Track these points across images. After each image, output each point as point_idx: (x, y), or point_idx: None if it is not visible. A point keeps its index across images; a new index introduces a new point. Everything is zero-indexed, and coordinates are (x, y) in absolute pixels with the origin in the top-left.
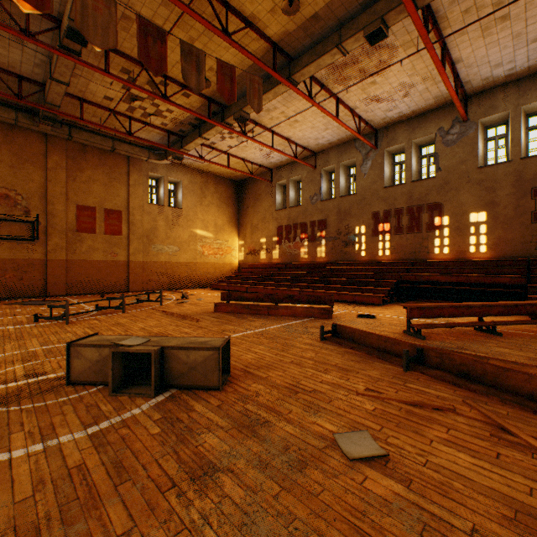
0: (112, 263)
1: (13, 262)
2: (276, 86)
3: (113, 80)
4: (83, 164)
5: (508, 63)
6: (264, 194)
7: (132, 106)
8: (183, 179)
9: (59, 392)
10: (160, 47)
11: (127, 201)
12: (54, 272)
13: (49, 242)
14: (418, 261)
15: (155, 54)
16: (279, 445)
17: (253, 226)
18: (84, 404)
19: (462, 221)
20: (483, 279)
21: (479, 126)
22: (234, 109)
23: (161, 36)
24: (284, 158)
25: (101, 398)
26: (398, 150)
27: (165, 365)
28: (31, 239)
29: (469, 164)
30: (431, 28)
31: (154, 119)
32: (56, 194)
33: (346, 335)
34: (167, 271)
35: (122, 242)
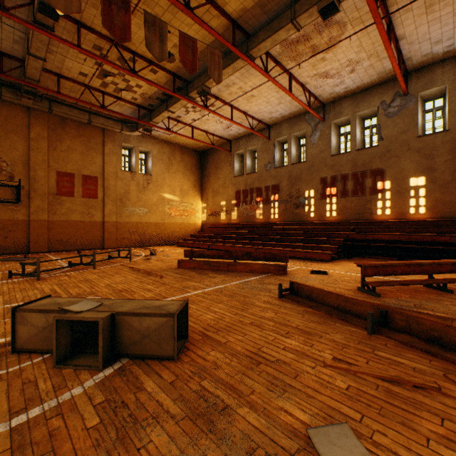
0: (89, 223)
1: None
2: (235, 61)
3: (86, 56)
4: (63, 134)
5: (447, 40)
6: (224, 162)
7: (105, 81)
8: (152, 149)
9: (0, 362)
10: (124, 16)
11: (102, 168)
12: (36, 231)
13: (31, 205)
14: (362, 221)
15: (119, 23)
16: (241, 447)
17: (215, 190)
18: (21, 379)
19: (403, 185)
20: (424, 238)
21: (418, 99)
22: (197, 84)
23: (125, 5)
24: (242, 130)
25: (43, 371)
26: (343, 122)
27: (116, 332)
28: (15, 202)
29: (409, 133)
30: (380, 4)
31: (125, 94)
32: (38, 161)
33: (303, 293)
34: (138, 230)
35: (97, 205)
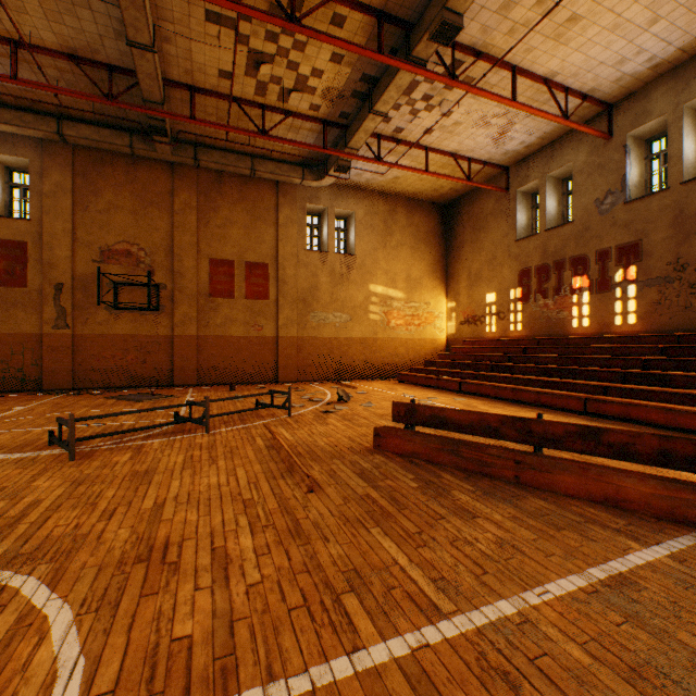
0: (256, 339)
1: (135, 339)
2: None
3: (219, 27)
4: (218, 200)
5: None
6: (492, 215)
7: (259, 80)
8: (356, 209)
9: None
10: None
11: (275, 249)
12: (182, 352)
13: (175, 312)
14: None
15: None
16: None
17: (472, 274)
18: None
19: None
20: None
21: None
22: (429, 16)
23: None
24: (535, 135)
25: None
26: None
27: None
28: (154, 308)
29: None
30: None
31: (298, 101)
32: (184, 245)
33: None
34: (332, 352)
35: (268, 310)
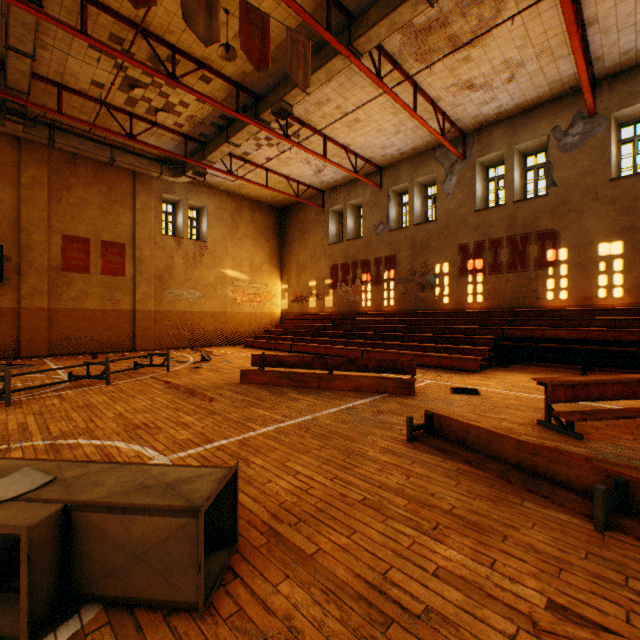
0: (112, 312)
1: None
2: (330, 60)
3: (100, 54)
4: (71, 180)
5: None
6: (314, 223)
7: (131, 96)
8: (208, 203)
9: None
10: None
11: (132, 231)
12: (31, 325)
13: (22, 285)
14: (524, 310)
15: None
16: None
17: (300, 265)
18: None
19: (587, 255)
20: (626, 336)
21: (612, 122)
22: (272, 99)
23: None
24: (340, 175)
25: None
26: (493, 161)
27: (74, 548)
28: None
29: (597, 175)
30: None
31: (164, 117)
32: (33, 219)
33: (451, 433)
34: (187, 323)
35: (125, 286)
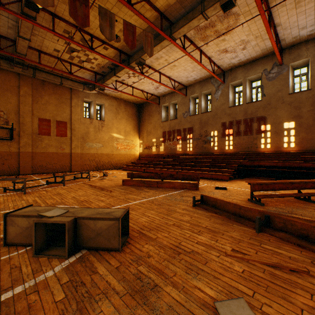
0: (61, 154)
1: None
2: (162, 41)
3: (59, 38)
4: (42, 92)
5: (310, 26)
6: (155, 112)
7: (71, 55)
8: (105, 102)
9: None
10: (85, 9)
11: (70, 116)
12: (24, 159)
13: (21, 141)
14: (250, 153)
15: (81, 13)
16: None
17: (148, 131)
18: (10, 265)
19: (279, 128)
20: (294, 164)
21: (290, 68)
22: (136, 57)
23: (85, 1)
24: (167, 89)
25: (26, 259)
26: (237, 84)
27: (78, 231)
28: (9, 139)
29: (283, 91)
30: (263, 1)
31: (86, 64)
32: (25, 111)
33: (210, 203)
34: (95, 159)
35: (67, 141)
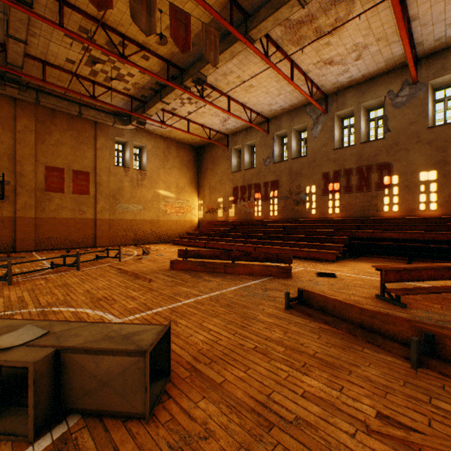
0: (80, 220)
1: None
2: (232, 45)
3: (72, 40)
4: (52, 127)
5: None
6: (221, 158)
7: (94, 69)
8: (147, 143)
9: None
10: None
11: (94, 163)
12: (23, 229)
13: (17, 201)
14: (368, 218)
15: None
16: None
17: (211, 187)
18: None
19: (412, 180)
20: (439, 236)
21: (429, 87)
22: (192, 71)
23: None
24: (240, 124)
25: None
26: (347, 114)
27: (63, 377)
28: None
29: (419, 124)
30: None
31: (117, 84)
32: (25, 155)
33: (315, 303)
34: (132, 228)
35: (89, 201)
